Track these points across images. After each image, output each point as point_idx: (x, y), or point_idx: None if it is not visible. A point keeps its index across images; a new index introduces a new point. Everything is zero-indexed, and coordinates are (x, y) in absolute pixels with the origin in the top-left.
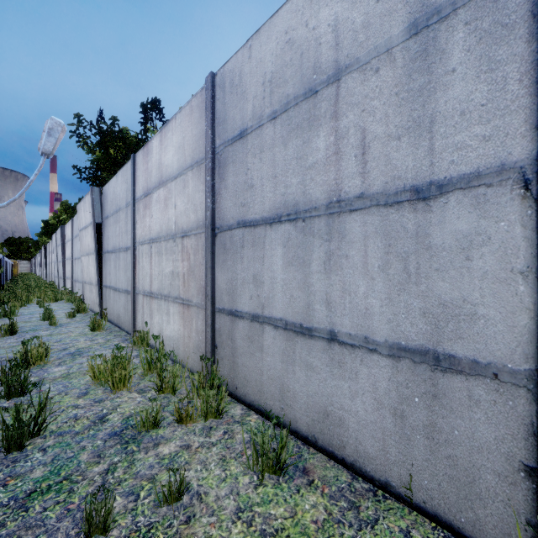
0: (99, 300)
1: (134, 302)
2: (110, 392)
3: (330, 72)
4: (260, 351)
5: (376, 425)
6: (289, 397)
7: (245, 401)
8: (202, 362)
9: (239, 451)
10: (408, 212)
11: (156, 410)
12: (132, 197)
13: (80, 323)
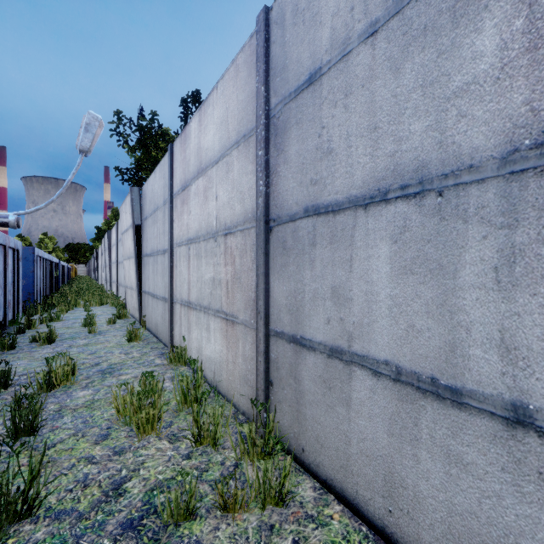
0: (138, 306)
1: (171, 311)
2: (135, 437)
3: None
4: (344, 406)
5: None
6: (405, 498)
7: (318, 474)
8: (252, 406)
9: None
10: None
11: (190, 491)
12: (169, 192)
13: (119, 330)
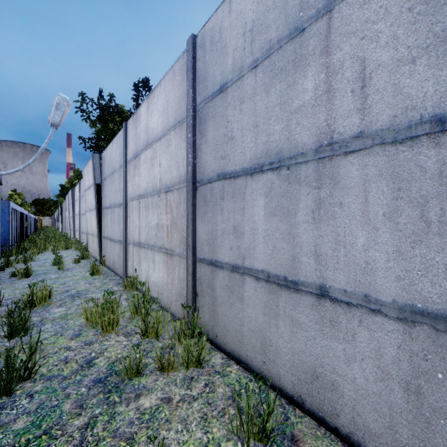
0: (99, 249)
1: (125, 250)
2: (100, 335)
3: (320, 5)
4: (240, 302)
5: (380, 398)
6: (272, 351)
7: (225, 350)
8: (183, 309)
9: (220, 409)
10: (426, 148)
11: (139, 358)
12: (124, 159)
13: (83, 268)
